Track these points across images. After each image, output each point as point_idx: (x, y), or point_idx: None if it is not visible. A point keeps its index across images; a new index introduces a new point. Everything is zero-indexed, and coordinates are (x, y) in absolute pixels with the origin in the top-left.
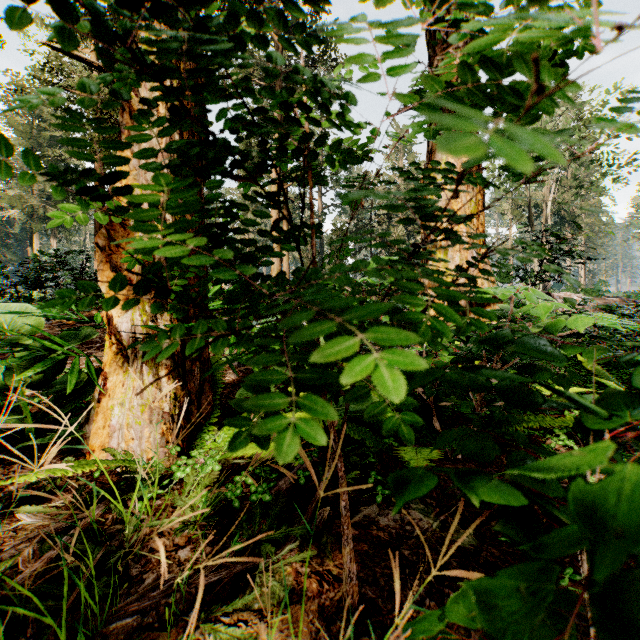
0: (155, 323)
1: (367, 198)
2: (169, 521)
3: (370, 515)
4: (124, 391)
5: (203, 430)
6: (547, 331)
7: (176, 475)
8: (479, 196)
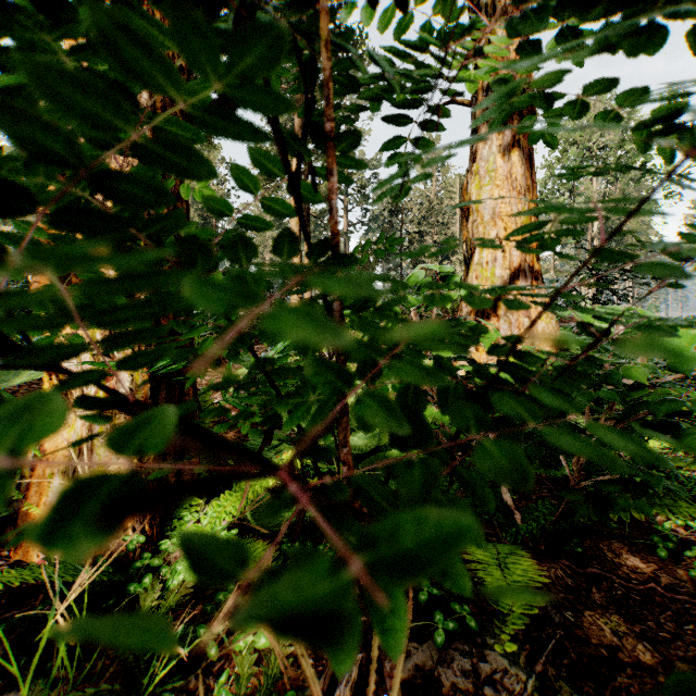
0: (110, 358)
1: (397, 214)
2: (95, 692)
3: (425, 663)
4: (68, 454)
5: (184, 505)
6: (673, 369)
7: (128, 590)
8: (532, 204)
